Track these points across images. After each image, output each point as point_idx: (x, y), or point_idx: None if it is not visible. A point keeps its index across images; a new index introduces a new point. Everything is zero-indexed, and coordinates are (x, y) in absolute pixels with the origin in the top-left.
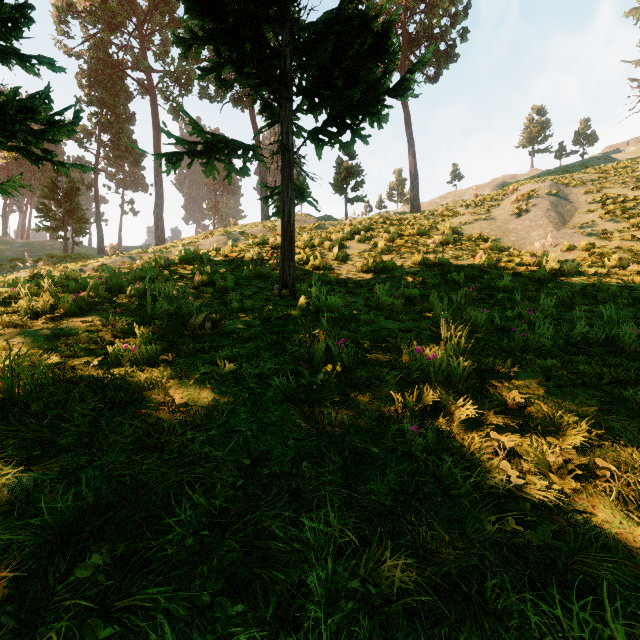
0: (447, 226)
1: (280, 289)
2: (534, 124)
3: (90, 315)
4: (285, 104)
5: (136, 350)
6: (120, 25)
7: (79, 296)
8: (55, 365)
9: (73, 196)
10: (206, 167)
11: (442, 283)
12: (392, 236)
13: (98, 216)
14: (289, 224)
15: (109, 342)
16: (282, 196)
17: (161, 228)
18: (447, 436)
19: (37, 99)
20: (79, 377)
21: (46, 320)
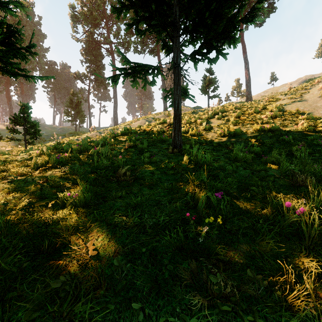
0: (273, 107)
1: (172, 148)
2: None
3: (65, 167)
4: (175, 40)
5: (75, 197)
6: (98, 24)
7: (63, 155)
8: (30, 205)
9: (79, 105)
10: (133, 82)
11: (275, 142)
12: (238, 115)
13: (89, 114)
14: (178, 110)
15: (67, 187)
16: (174, 94)
17: (116, 118)
18: None
19: None
20: (38, 216)
21: (42, 170)
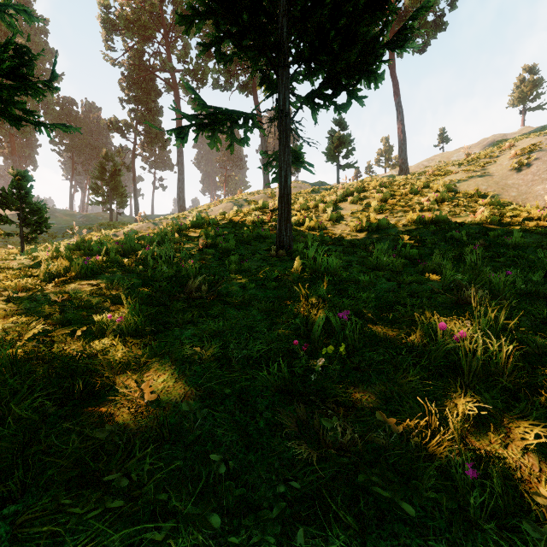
0: (440, 184)
1: (277, 249)
2: (525, 83)
3: (99, 278)
4: (282, 72)
5: (120, 321)
6: (151, 36)
7: (93, 259)
8: (44, 334)
9: (116, 176)
10: (211, 140)
11: (441, 241)
12: (384, 196)
13: (135, 191)
14: (286, 187)
15: (104, 307)
16: (279, 161)
17: (182, 199)
18: (508, 467)
19: (0, 46)
20: (60, 351)
21: (59, 283)
